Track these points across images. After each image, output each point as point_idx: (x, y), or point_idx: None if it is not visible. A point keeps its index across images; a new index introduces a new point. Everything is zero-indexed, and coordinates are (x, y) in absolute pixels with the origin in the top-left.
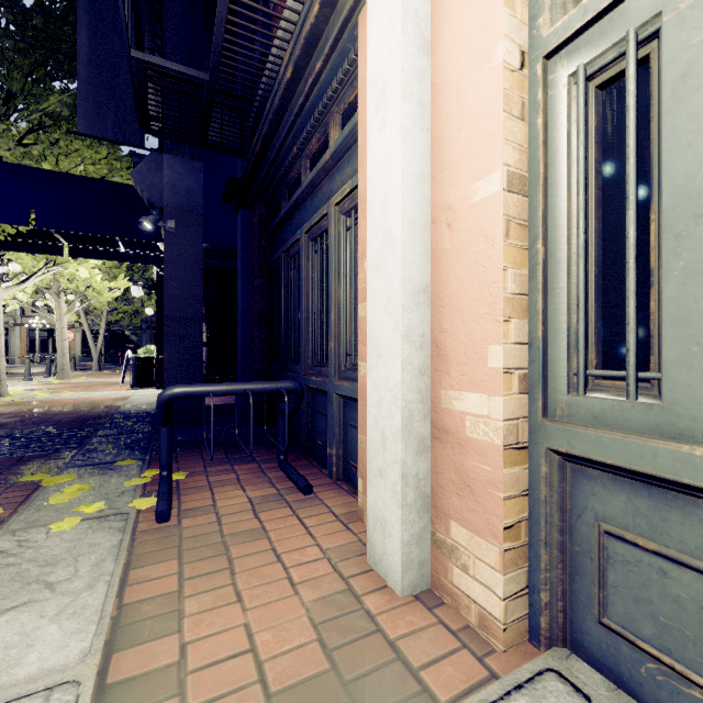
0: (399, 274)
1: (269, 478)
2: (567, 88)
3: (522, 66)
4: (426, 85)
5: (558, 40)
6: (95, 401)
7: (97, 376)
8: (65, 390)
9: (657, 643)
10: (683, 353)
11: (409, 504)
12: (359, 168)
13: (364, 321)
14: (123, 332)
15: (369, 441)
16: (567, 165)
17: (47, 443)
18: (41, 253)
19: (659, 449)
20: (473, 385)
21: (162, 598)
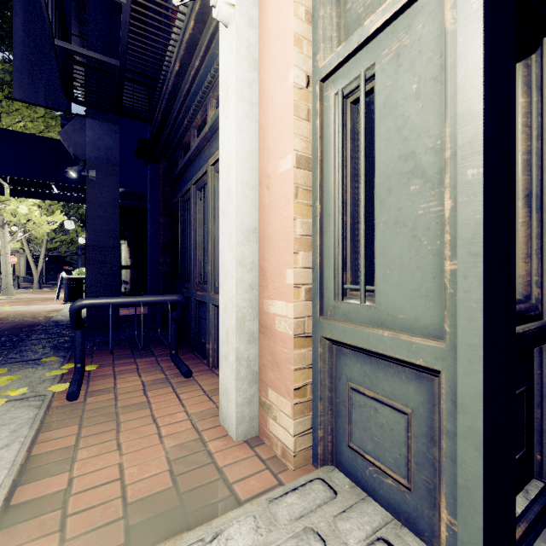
0: (235, 219)
1: (162, 367)
2: (333, 102)
3: (308, 85)
4: (255, 90)
5: (326, 71)
6: (32, 313)
7: (37, 293)
8: (7, 304)
9: (373, 454)
10: (384, 274)
11: (242, 378)
12: None
13: None
14: (61, 257)
15: (220, 335)
16: (333, 152)
17: None
18: None
19: (370, 333)
20: (279, 295)
21: (62, 451)
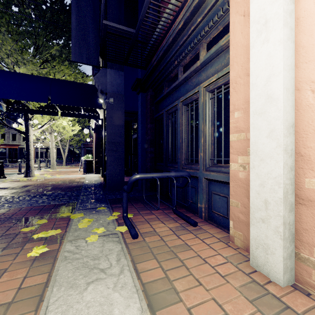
0: (281, 117)
1: (171, 217)
2: None
3: None
4: (293, 18)
5: None
6: (71, 179)
7: (66, 168)
8: (56, 174)
9: None
10: None
11: (286, 238)
12: (230, 67)
13: (234, 142)
14: (73, 149)
15: (252, 203)
16: None
17: (62, 198)
18: (49, 115)
19: None
20: None
21: (157, 280)
